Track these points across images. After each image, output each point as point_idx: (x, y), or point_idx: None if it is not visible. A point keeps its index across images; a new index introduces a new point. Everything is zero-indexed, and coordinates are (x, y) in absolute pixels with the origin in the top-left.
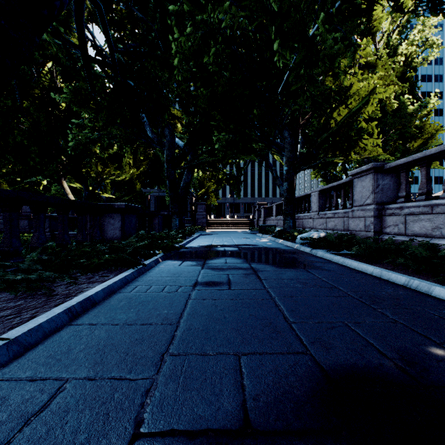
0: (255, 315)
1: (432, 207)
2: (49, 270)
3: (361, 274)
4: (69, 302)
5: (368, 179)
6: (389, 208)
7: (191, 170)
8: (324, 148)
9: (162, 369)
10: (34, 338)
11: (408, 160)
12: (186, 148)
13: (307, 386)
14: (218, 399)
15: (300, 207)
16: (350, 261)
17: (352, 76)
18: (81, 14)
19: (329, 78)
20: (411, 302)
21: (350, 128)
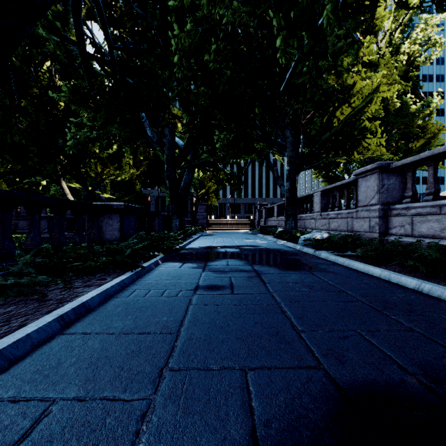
0: (261, 322)
1: (440, 207)
2: (43, 273)
3: (369, 277)
4: (62, 309)
5: (373, 179)
6: (394, 208)
7: (192, 170)
8: (326, 147)
9: (160, 387)
10: (21, 351)
11: (415, 159)
12: (187, 147)
13: (324, 409)
14: (224, 425)
15: (301, 207)
16: (355, 263)
17: (356, 74)
18: (79, 9)
19: (331, 77)
20: (425, 307)
21: (353, 128)
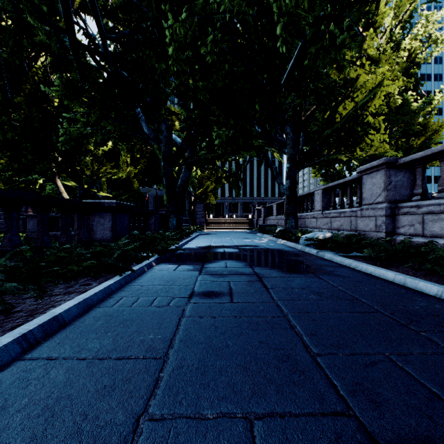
0: (266, 342)
1: None
2: (17, 279)
3: (381, 281)
4: (27, 325)
5: (380, 176)
6: (402, 206)
7: (189, 168)
8: (328, 144)
9: None
10: None
11: (426, 154)
12: (184, 144)
13: None
14: None
15: (301, 206)
16: (364, 266)
17: (359, 67)
18: None
19: (333, 72)
20: None
21: (356, 124)
